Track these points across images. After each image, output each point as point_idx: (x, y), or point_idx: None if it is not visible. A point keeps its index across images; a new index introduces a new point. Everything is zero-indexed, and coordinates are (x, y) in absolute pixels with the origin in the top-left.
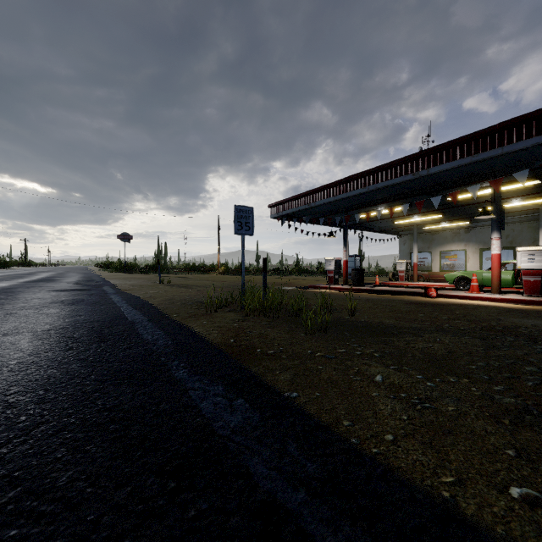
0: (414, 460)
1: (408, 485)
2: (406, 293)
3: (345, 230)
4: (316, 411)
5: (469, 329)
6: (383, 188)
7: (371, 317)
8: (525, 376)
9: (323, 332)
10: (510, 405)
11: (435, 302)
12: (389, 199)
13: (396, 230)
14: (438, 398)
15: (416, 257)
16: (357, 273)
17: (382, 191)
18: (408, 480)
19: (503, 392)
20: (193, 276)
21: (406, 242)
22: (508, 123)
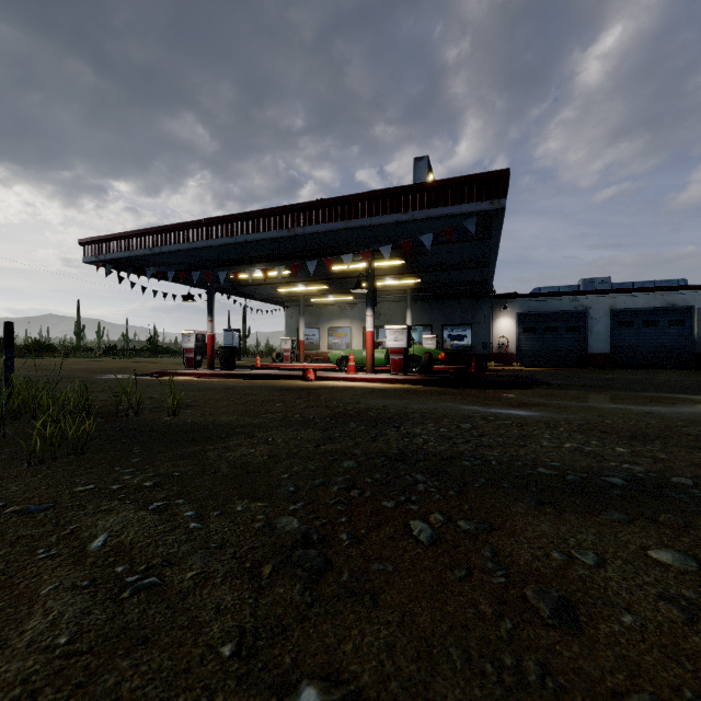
0: None
1: None
2: (285, 377)
3: (211, 293)
4: None
5: (320, 417)
6: (255, 241)
7: (207, 414)
8: (336, 478)
9: (80, 454)
10: (288, 535)
11: (309, 387)
12: (266, 258)
13: (283, 300)
14: (184, 556)
15: (302, 333)
16: (227, 352)
17: (256, 247)
18: None
19: (297, 511)
20: None
21: (294, 316)
22: (376, 193)
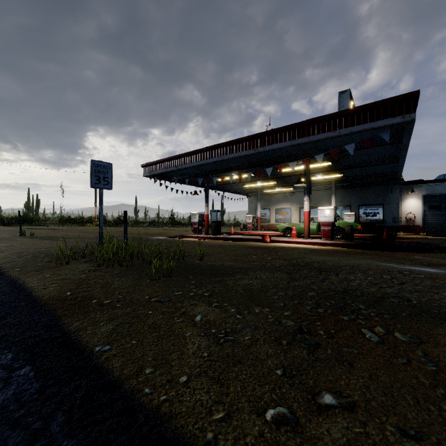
0: (196, 400)
1: (170, 439)
2: (251, 240)
3: (207, 190)
4: (123, 362)
5: (283, 266)
6: (233, 158)
7: (217, 260)
8: (307, 301)
9: (168, 277)
10: (290, 327)
11: (268, 246)
12: (239, 167)
13: (246, 192)
14: (240, 329)
15: (259, 212)
16: (216, 224)
17: (233, 161)
18: (182, 427)
19: (290, 316)
20: (66, 228)
21: (253, 201)
22: (312, 120)
